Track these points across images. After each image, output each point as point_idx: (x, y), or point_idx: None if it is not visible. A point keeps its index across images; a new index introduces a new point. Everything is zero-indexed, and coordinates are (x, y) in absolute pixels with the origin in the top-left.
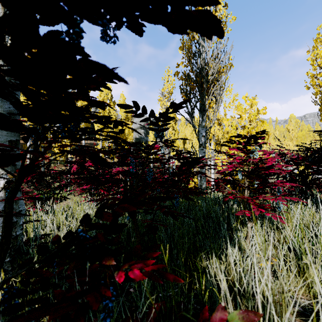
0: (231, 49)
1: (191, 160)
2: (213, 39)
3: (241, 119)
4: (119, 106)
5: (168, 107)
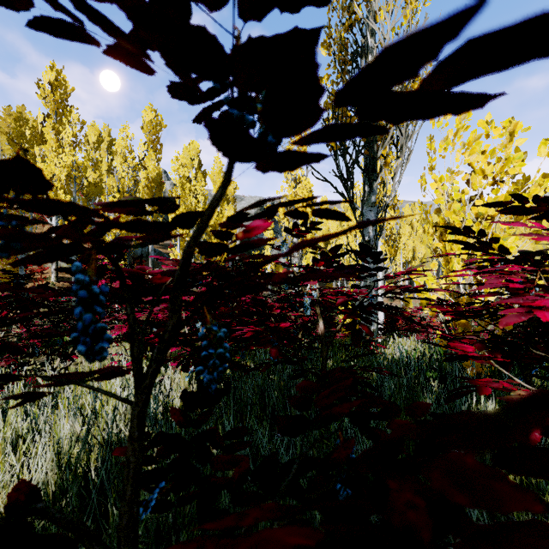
0: None
1: None
2: (396, 16)
3: (481, 174)
4: None
5: None
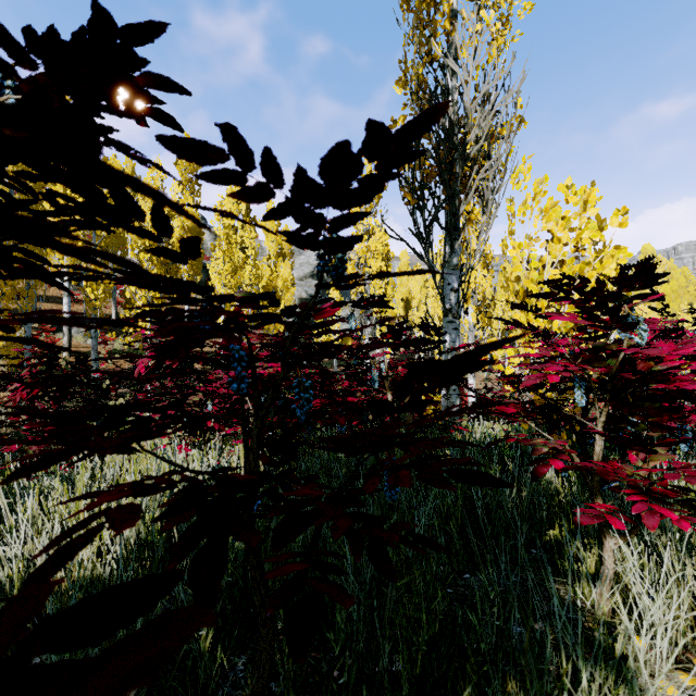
0: (523, 79)
1: (455, 357)
2: (479, 55)
3: (557, 243)
4: (171, 148)
5: (359, 154)
